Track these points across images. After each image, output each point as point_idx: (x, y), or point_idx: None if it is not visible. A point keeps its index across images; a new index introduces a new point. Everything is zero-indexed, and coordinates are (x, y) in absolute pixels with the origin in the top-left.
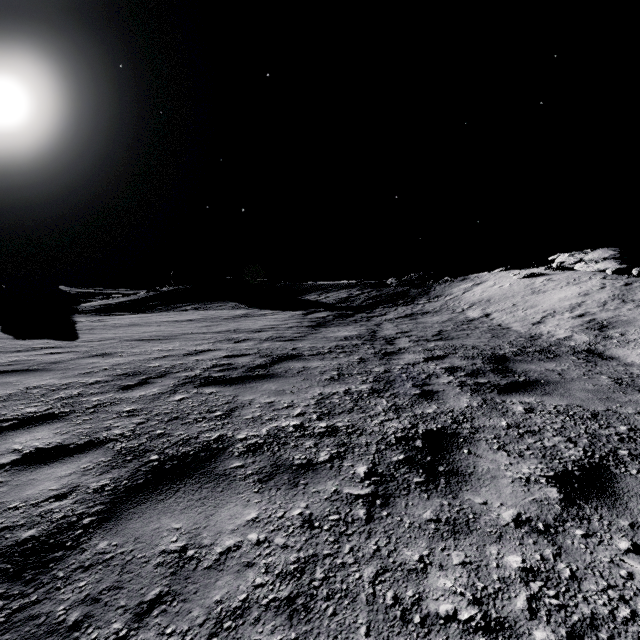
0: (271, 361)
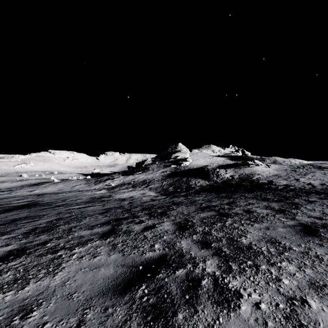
0: None
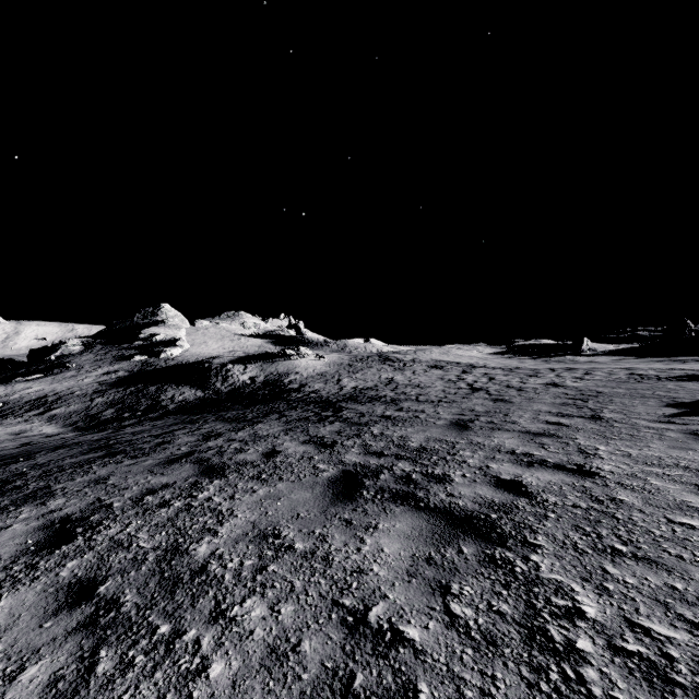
0: (443, 507)
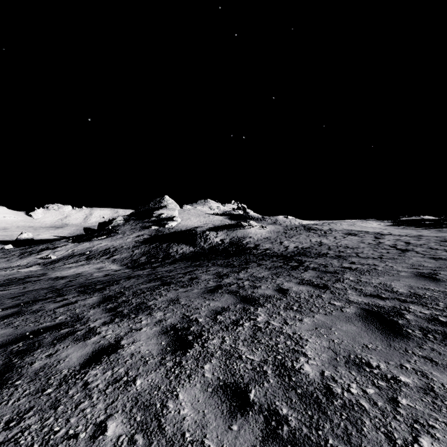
0: None
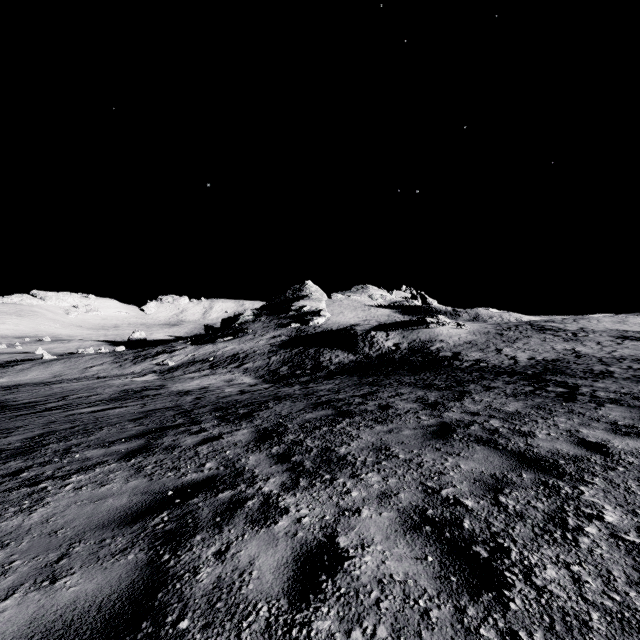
0: None
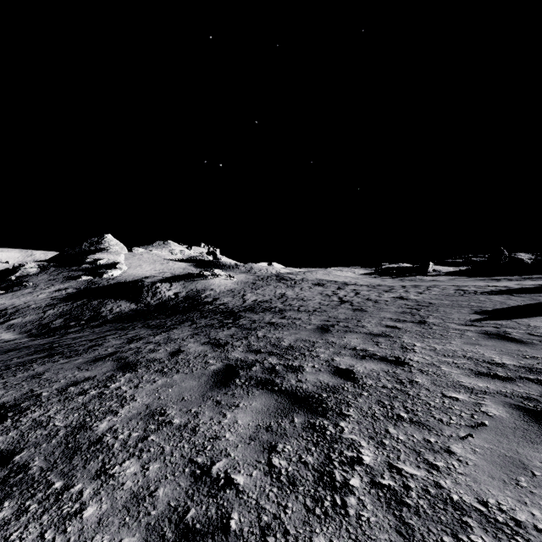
0: (290, 389)
